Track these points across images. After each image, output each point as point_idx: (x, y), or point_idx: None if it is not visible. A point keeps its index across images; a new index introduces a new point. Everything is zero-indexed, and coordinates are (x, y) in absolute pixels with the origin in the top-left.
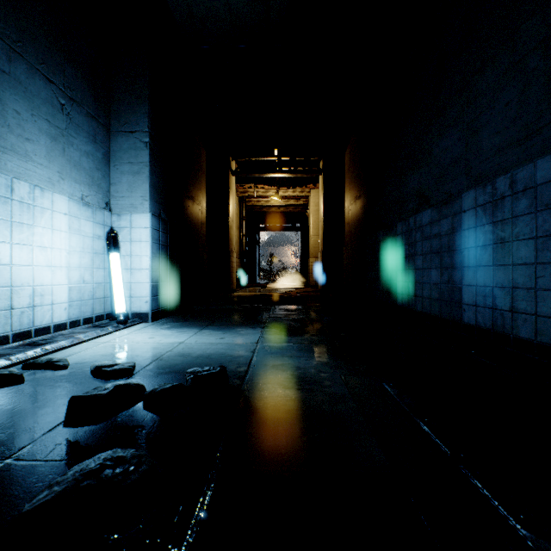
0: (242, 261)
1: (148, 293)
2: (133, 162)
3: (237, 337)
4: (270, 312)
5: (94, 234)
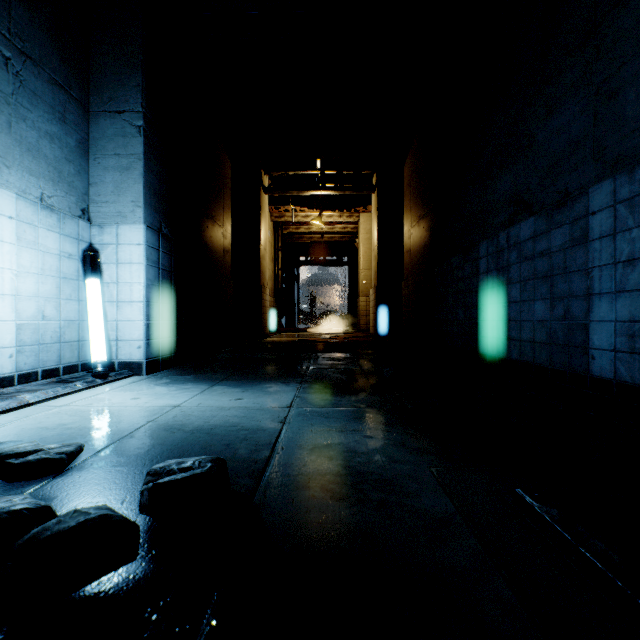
0: (277, 300)
1: (141, 334)
2: (120, 153)
3: (261, 396)
4: (311, 362)
5: (61, 251)
